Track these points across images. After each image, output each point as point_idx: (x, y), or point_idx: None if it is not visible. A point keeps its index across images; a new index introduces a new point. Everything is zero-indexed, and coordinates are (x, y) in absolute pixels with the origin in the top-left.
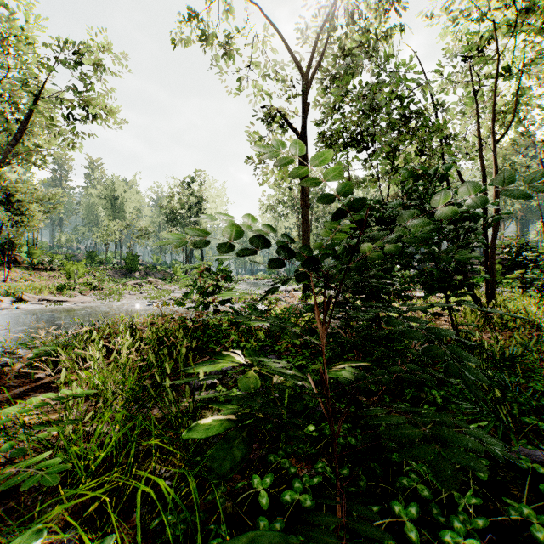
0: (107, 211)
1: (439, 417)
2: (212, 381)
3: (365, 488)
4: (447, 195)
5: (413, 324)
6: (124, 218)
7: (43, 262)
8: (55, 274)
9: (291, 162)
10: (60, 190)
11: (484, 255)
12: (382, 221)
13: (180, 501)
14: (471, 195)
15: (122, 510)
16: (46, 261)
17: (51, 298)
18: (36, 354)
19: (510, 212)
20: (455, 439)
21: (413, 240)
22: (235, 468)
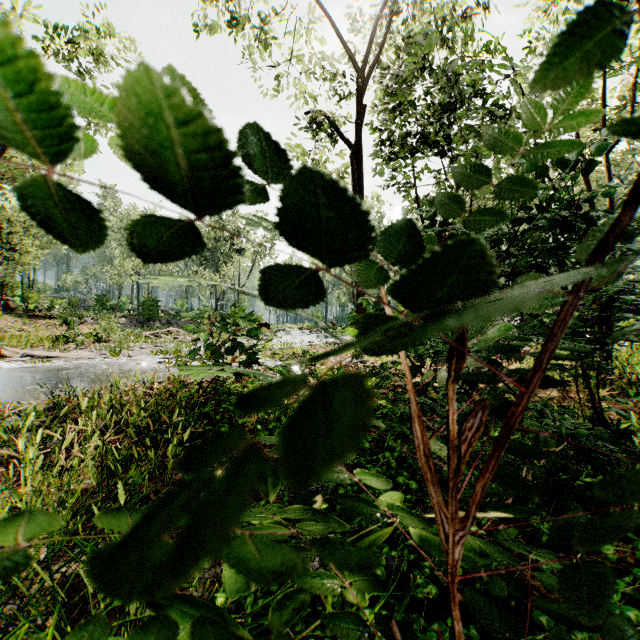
0: (122, 247)
1: None
2: None
3: None
4: None
5: None
6: None
7: (41, 308)
8: (55, 323)
9: None
10: None
11: None
12: None
13: None
14: None
15: None
16: (44, 307)
17: (37, 353)
18: None
19: None
20: None
21: None
22: None
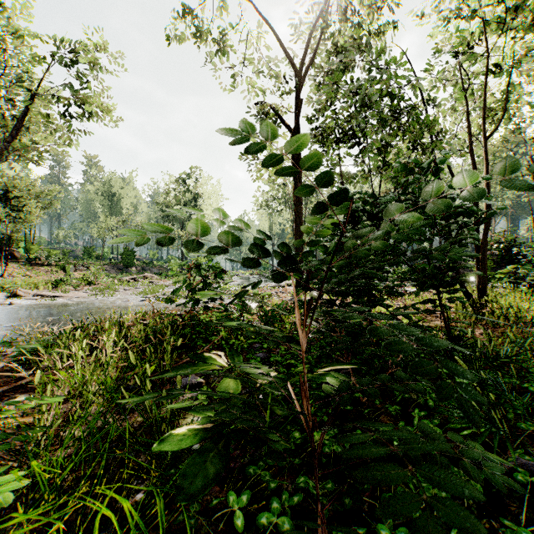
0: (104, 207)
1: (430, 447)
2: (198, 380)
3: (352, 502)
4: (439, 186)
5: (405, 320)
6: (121, 213)
7: (40, 257)
8: (52, 270)
9: (263, 149)
10: (57, 187)
11: (475, 251)
12: (372, 217)
13: (144, 526)
14: (466, 186)
15: (88, 528)
16: (43, 256)
17: (45, 294)
18: (19, 352)
19: (503, 207)
20: (449, 480)
21: (402, 236)
22: (206, 488)
